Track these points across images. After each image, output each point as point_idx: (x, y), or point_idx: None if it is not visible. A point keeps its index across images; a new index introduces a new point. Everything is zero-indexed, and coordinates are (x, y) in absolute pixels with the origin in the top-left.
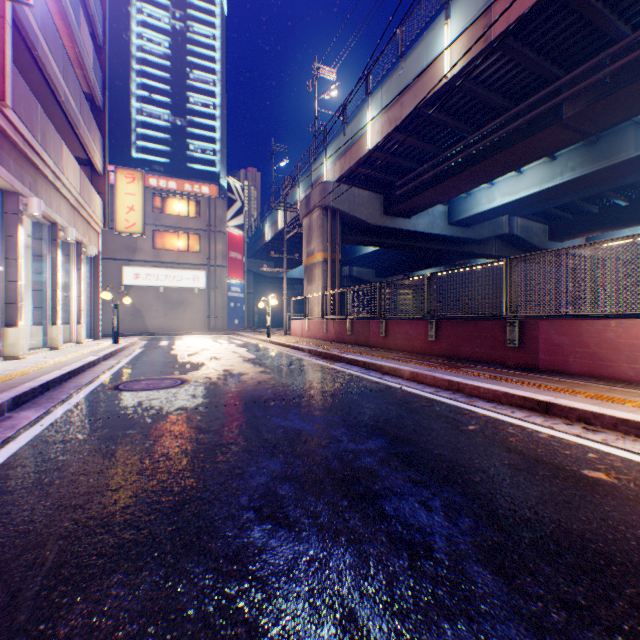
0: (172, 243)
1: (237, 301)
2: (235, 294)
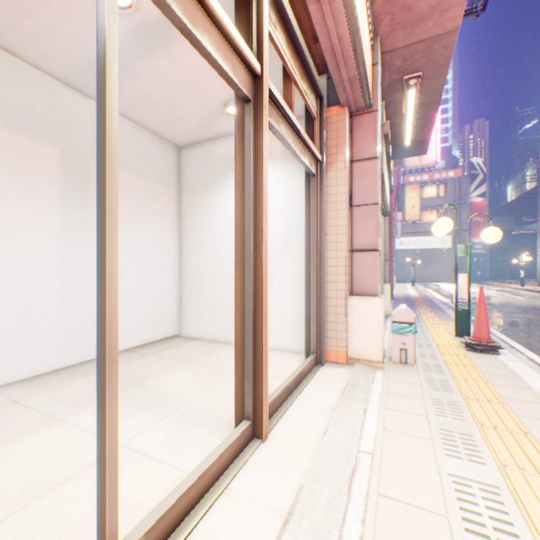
0: (423, 218)
1: (477, 256)
2: (476, 251)
